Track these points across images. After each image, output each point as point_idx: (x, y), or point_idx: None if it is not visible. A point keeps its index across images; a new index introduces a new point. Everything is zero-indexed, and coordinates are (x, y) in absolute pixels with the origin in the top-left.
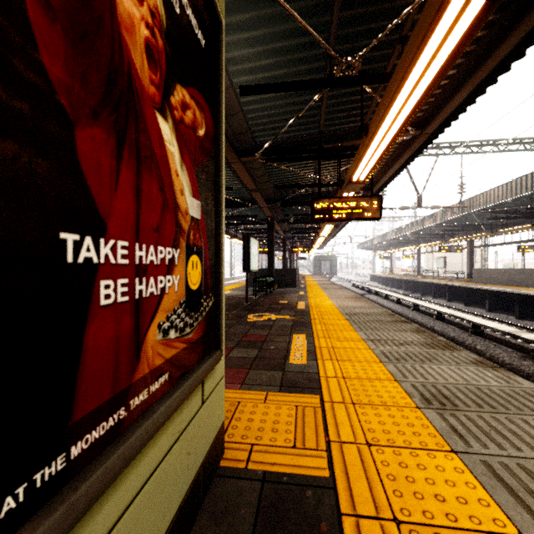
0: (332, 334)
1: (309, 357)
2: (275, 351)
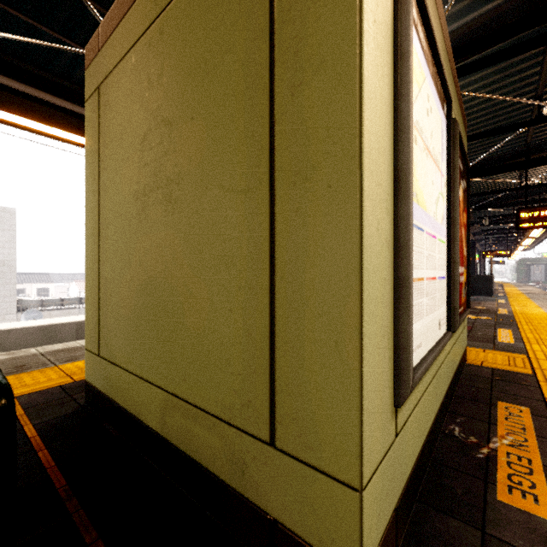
0: (541, 332)
1: (515, 341)
2: (483, 335)
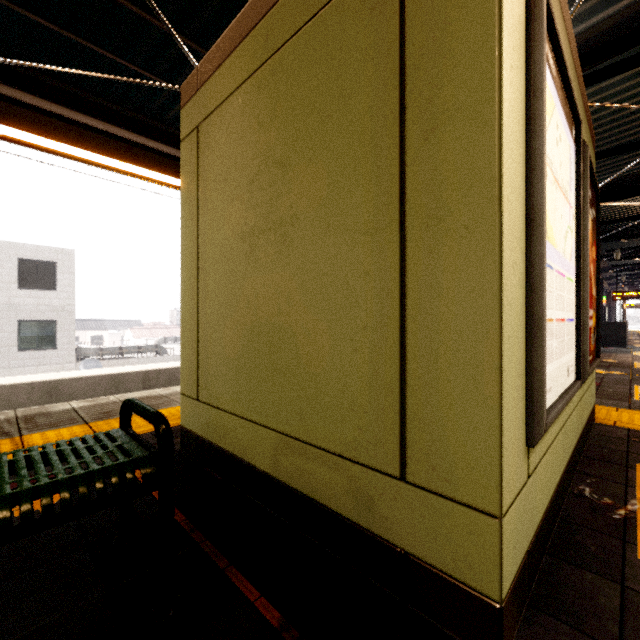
0: None
1: None
2: (615, 392)
